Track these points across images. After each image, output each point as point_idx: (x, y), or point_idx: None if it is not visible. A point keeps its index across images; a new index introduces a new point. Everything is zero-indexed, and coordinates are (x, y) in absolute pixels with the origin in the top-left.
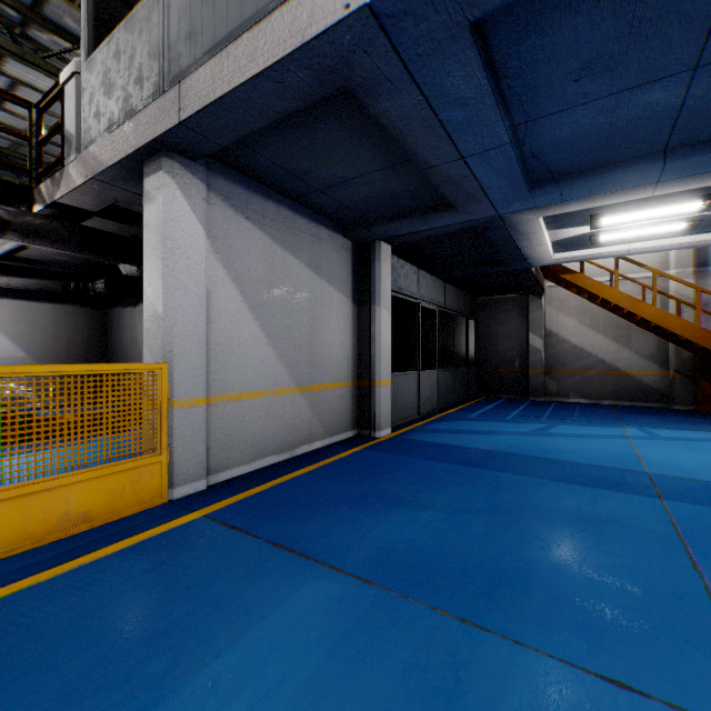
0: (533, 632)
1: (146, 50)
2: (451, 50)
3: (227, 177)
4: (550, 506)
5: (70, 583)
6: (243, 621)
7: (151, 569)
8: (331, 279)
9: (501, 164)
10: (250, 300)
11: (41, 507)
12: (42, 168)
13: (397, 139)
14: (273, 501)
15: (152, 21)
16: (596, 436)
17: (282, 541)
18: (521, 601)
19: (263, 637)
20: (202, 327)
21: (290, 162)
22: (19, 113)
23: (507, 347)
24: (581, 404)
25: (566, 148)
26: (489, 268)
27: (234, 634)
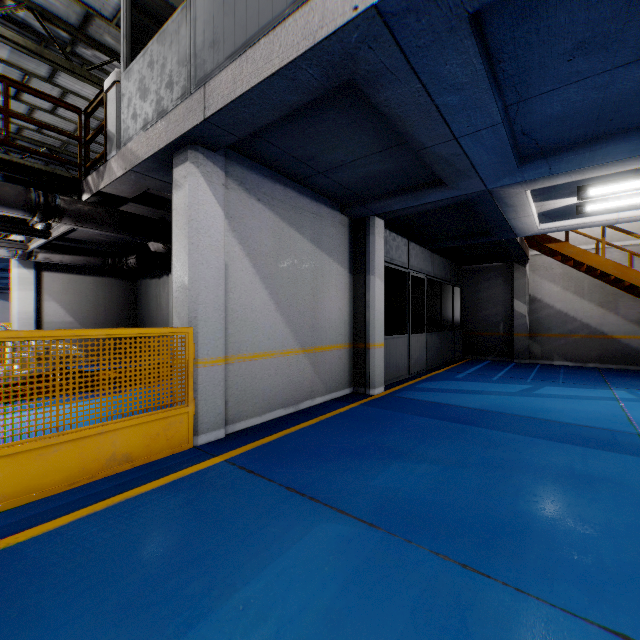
0: (533, 581)
1: (175, 58)
2: (450, 40)
3: (242, 164)
4: (541, 462)
5: (119, 514)
6: (265, 554)
7: (184, 505)
8: (330, 252)
9: (492, 143)
10: (261, 272)
11: (94, 448)
12: (89, 163)
13: (395, 124)
14: (283, 450)
15: (181, 33)
16: (582, 397)
17: (294, 485)
18: (519, 551)
19: (284, 569)
20: (221, 296)
21: (297, 149)
22: (67, 118)
23: (491, 312)
24: (565, 367)
25: (556, 124)
26: (475, 239)
27: (259, 566)
